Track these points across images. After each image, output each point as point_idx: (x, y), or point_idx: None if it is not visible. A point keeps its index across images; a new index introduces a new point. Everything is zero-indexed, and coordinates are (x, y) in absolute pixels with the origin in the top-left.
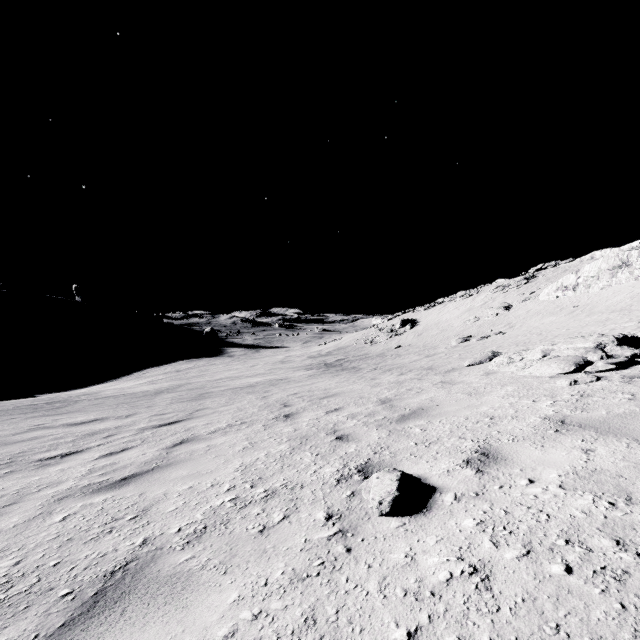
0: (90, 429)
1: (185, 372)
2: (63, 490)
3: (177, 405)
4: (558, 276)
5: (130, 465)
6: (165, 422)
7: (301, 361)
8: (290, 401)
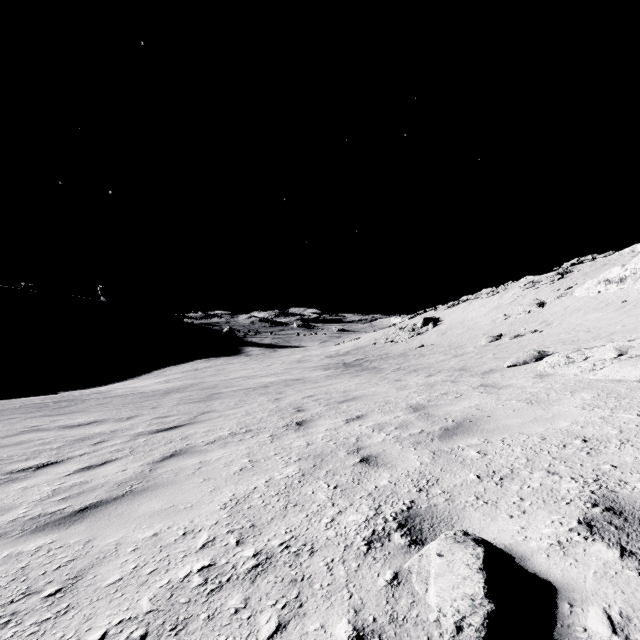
0: (83, 433)
1: (202, 371)
2: (4, 523)
3: (183, 406)
4: (597, 270)
5: (101, 486)
6: (164, 427)
7: (318, 361)
8: (305, 405)
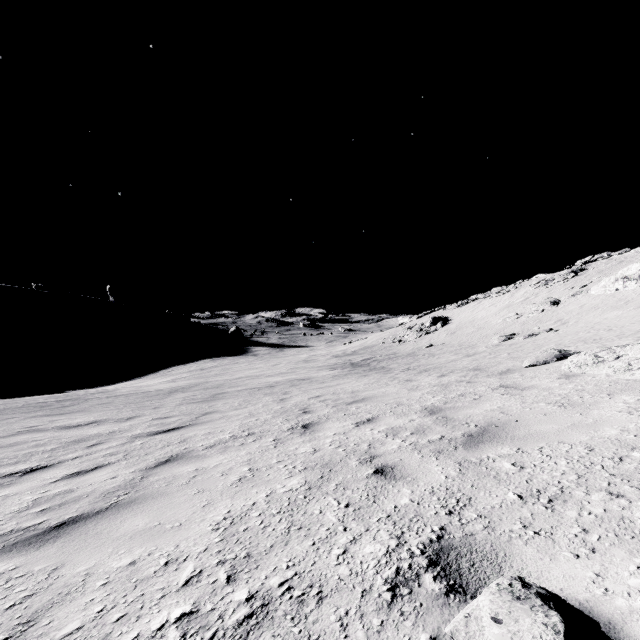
0: (80, 434)
1: (208, 370)
2: None
3: (186, 407)
4: (613, 268)
5: (86, 496)
6: (164, 428)
7: (325, 360)
8: (311, 406)
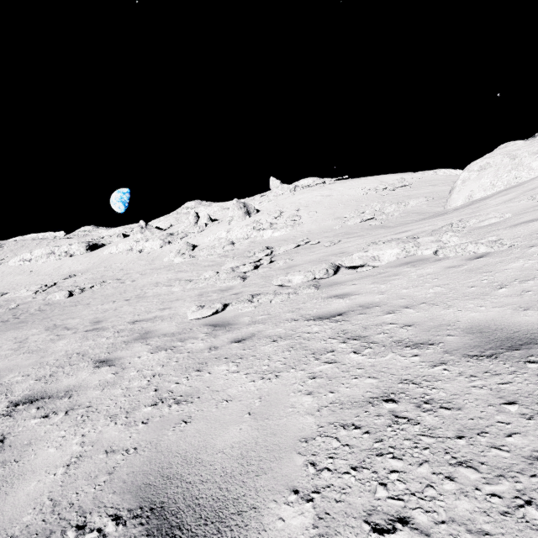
0: None
1: None
2: None
3: None
4: (19, 249)
5: None
6: None
7: None
8: None
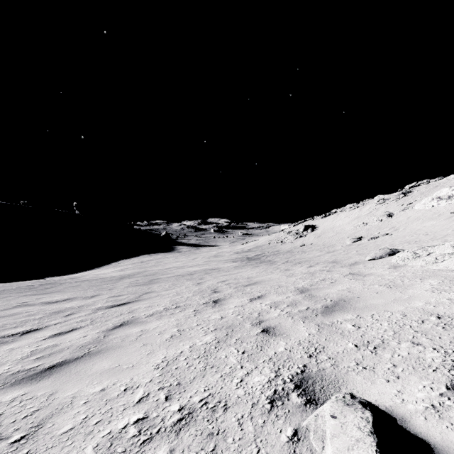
0: (59, 307)
1: (146, 263)
2: None
3: (131, 288)
4: (430, 190)
5: (67, 349)
6: (117, 303)
7: (229, 255)
8: (219, 287)
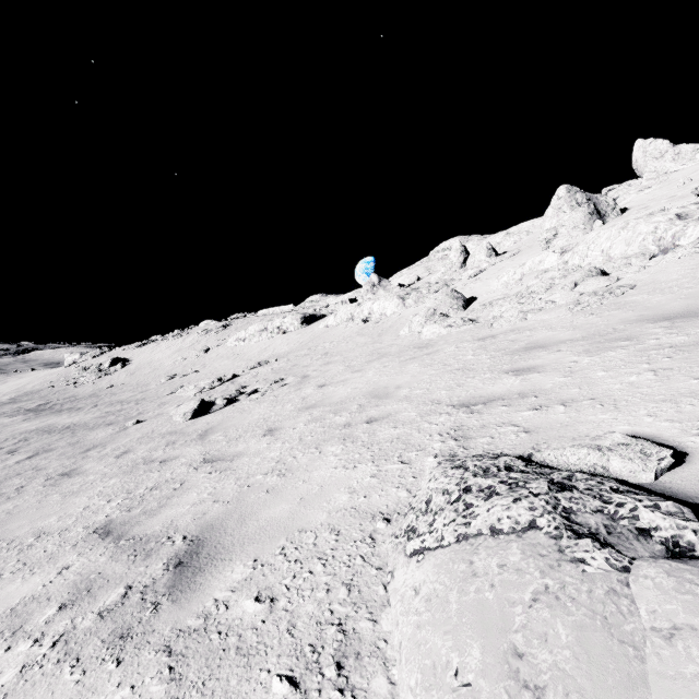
0: None
1: None
2: None
3: None
4: (243, 327)
5: None
6: None
7: None
8: (46, 429)
